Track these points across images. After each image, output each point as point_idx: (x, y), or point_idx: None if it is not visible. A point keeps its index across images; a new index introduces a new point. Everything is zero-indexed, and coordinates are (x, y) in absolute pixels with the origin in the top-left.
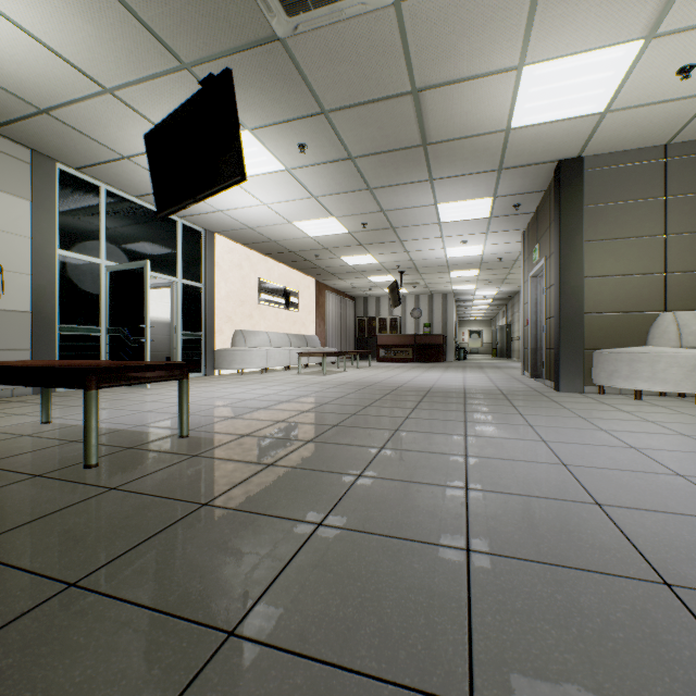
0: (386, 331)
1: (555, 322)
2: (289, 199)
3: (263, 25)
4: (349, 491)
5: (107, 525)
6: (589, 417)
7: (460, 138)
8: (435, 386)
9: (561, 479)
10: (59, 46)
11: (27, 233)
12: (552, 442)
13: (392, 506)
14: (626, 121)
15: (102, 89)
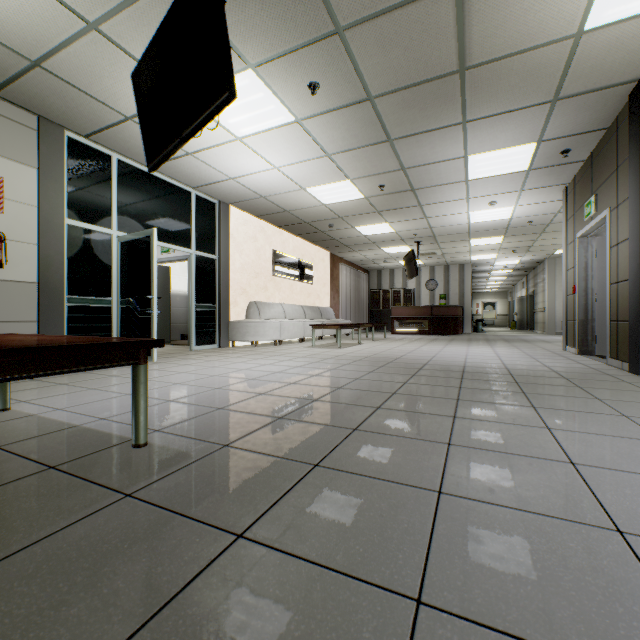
0: (400, 303)
1: (630, 287)
2: (301, 160)
3: None
4: None
5: None
6: None
7: (510, 55)
8: (468, 364)
9: None
10: None
11: (34, 201)
12: None
13: None
14: None
15: (86, 24)
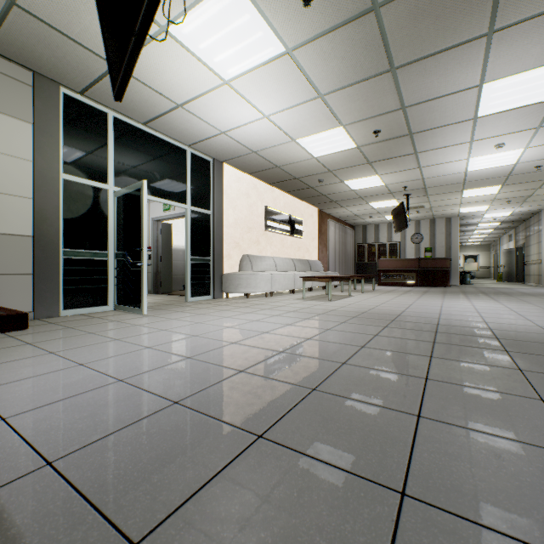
0: (385, 256)
1: None
2: (292, 104)
3: None
4: None
5: None
6: None
7: None
8: (493, 326)
9: None
10: None
11: (29, 156)
12: None
13: None
14: None
15: None
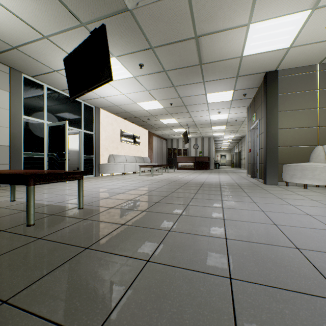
0: (181, 155)
1: (264, 150)
2: (135, 91)
3: (121, 3)
4: (164, 240)
5: (32, 261)
6: (283, 197)
7: (218, 61)
8: (205, 182)
9: (275, 233)
10: (20, 14)
11: (8, 107)
12: (267, 211)
13: (186, 249)
14: (300, 52)
15: (42, 36)
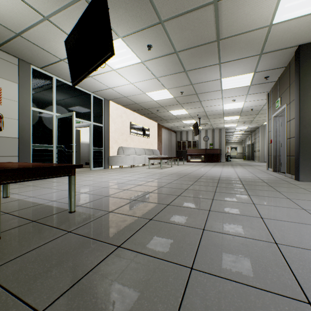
0: (191, 147)
1: (295, 140)
2: (143, 80)
3: None
4: (185, 297)
5: None
6: None
7: (239, 34)
8: (221, 176)
9: None
10: None
11: (16, 99)
12: None
13: None
14: None
15: (43, 17)
